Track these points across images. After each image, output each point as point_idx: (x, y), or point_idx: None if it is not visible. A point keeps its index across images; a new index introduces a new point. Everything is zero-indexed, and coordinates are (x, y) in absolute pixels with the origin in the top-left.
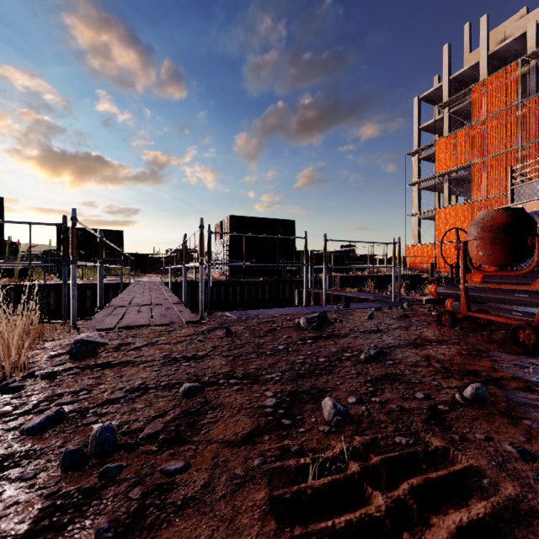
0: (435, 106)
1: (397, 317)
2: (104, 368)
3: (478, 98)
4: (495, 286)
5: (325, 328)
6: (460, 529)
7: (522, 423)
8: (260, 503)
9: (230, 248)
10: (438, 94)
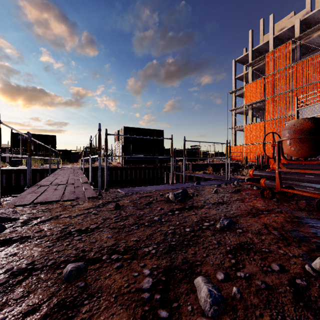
0: (244, 65)
1: (232, 191)
2: (3, 245)
3: (268, 61)
4: (301, 171)
5: (187, 200)
6: None
7: None
8: None
9: (124, 147)
10: (246, 59)
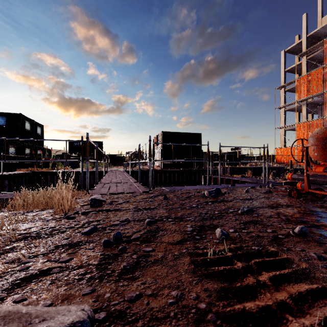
0: (296, 55)
1: (264, 192)
2: (107, 211)
3: None
4: (326, 174)
5: (219, 196)
6: (274, 275)
7: (325, 245)
8: (187, 261)
9: (162, 151)
10: (298, 47)
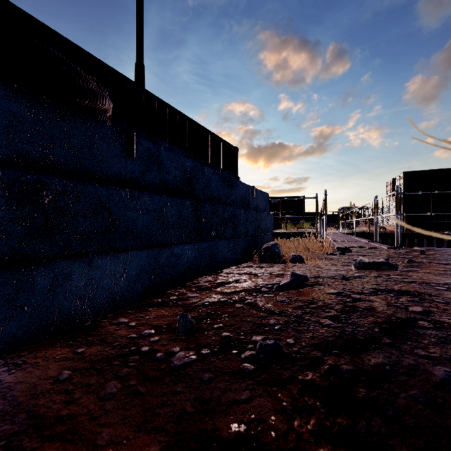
0: None
1: None
2: (360, 255)
3: None
4: None
5: None
6: None
7: None
8: None
9: (404, 203)
10: None
